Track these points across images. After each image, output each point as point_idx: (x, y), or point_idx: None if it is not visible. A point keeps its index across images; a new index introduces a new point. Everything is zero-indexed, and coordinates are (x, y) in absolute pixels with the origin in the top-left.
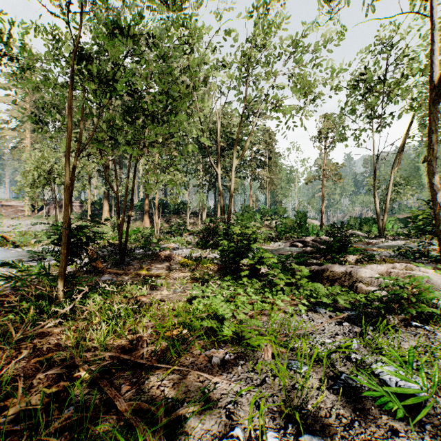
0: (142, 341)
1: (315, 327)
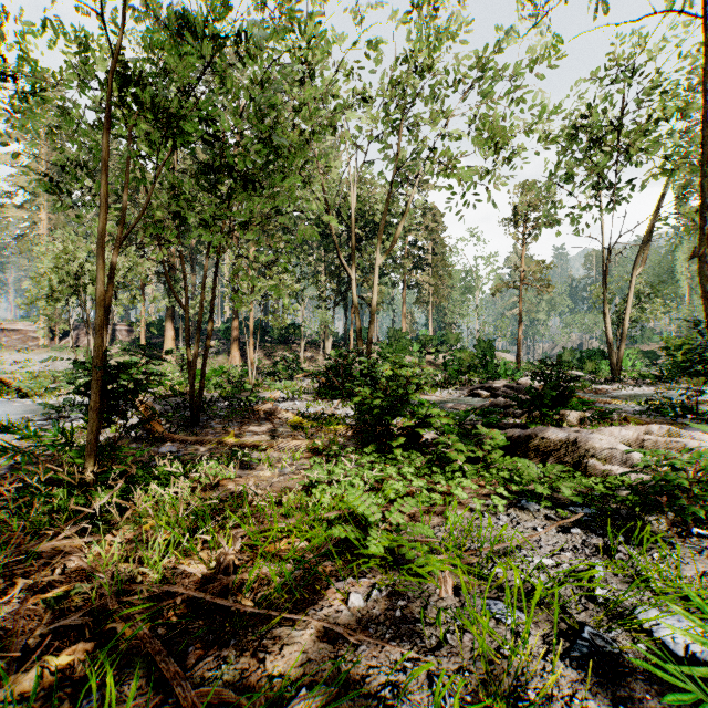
0: (226, 562)
1: (527, 539)
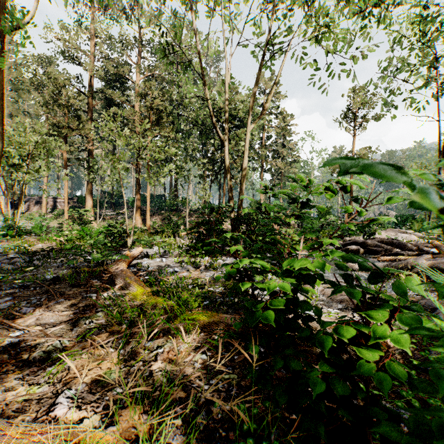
0: None
1: None
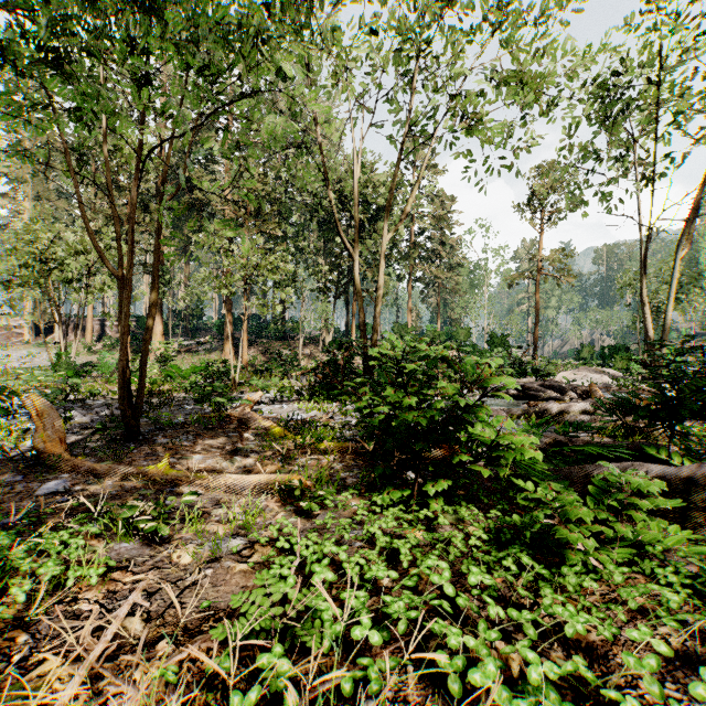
0: None
1: None
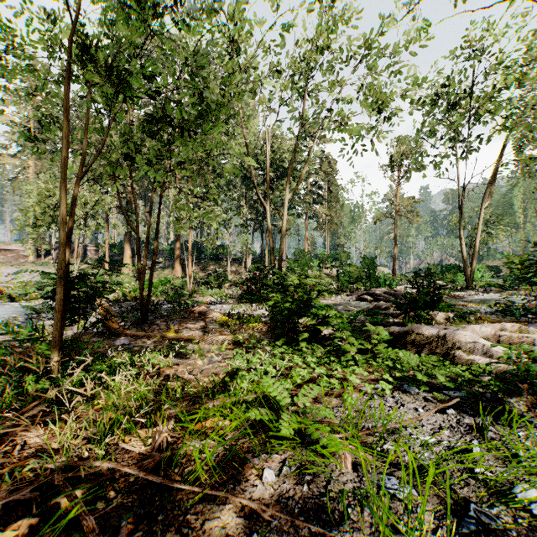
0: (160, 440)
1: (413, 420)
